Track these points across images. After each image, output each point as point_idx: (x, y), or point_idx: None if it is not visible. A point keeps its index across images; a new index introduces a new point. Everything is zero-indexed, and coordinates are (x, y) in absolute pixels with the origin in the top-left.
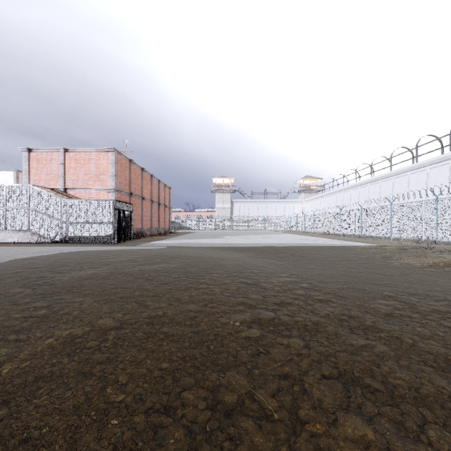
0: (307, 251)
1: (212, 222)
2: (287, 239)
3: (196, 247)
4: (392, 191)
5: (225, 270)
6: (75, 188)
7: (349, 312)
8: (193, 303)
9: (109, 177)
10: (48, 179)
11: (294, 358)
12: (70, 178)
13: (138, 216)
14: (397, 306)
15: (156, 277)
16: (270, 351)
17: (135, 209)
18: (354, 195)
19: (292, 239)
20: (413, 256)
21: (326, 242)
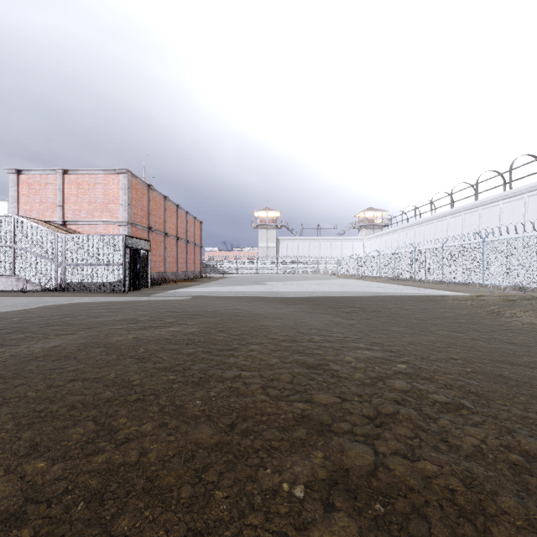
0: (381, 303)
1: (253, 264)
2: (349, 287)
3: (231, 298)
4: (479, 225)
5: (270, 337)
6: (76, 220)
7: (514, 440)
8: (208, 420)
9: (120, 206)
10: (43, 209)
11: None
12: (71, 208)
13: (159, 257)
14: None
15: (156, 355)
16: None
17: (156, 248)
18: (428, 231)
19: (356, 286)
20: (531, 311)
21: (402, 291)
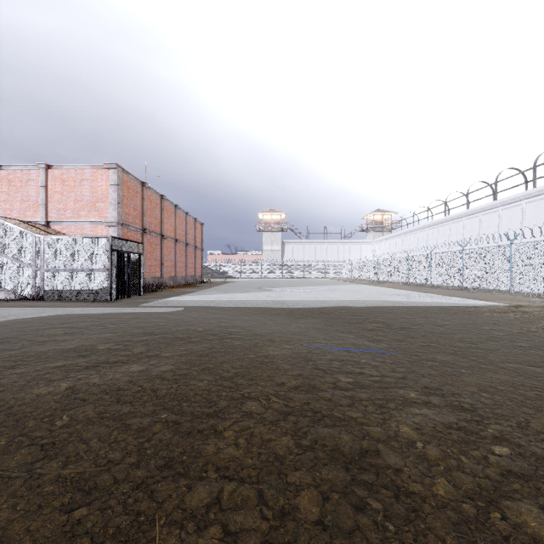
0: (407, 316)
1: (258, 268)
2: (363, 294)
3: (231, 309)
4: (498, 227)
5: (277, 380)
6: (61, 221)
7: None
8: None
9: (110, 205)
10: (24, 208)
11: None
12: (55, 207)
13: (155, 261)
14: None
15: (81, 435)
16: None
17: (151, 251)
18: (442, 233)
19: (370, 293)
20: None
21: (425, 299)
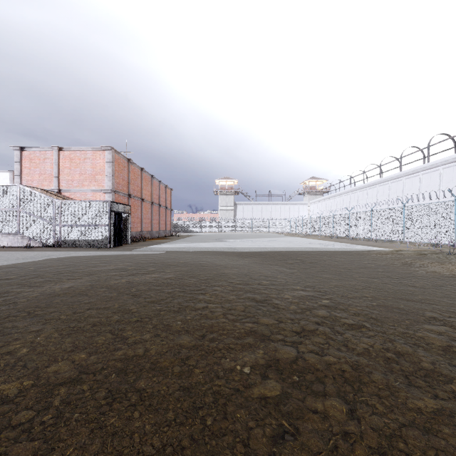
0: (318, 256)
1: (215, 224)
2: (294, 243)
3: (198, 252)
4: (403, 192)
5: (229, 281)
6: (69, 189)
7: (393, 345)
8: (187, 333)
9: (106, 177)
10: (42, 179)
11: (340, 444)
12: (65, 178)
13: (137, 219)
14: (452, 335)
15: (145, 293)
16: (299, 429)
17: (134, 211)
18: (361, 197)
19: (299, 242)
20: (436, 262)
21: (337, 246)
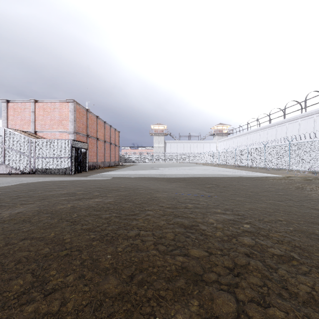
0: (228, 181)
1: (150, 157)
2: (208, 171)
3: (136, 178)
4: (286, 134)
5: (160, 205)
6: (43, 131)
7: None
8: (114, 272)
9: (69, 122)
10: (22, 124)
11: None
12: (39, 123)
13: (93, 153)
14: None
15: (84, 219)
16: None
17: (91, 147)
18: (255, 137)
19: (212, 170)
20: None
21: (241, 173)
